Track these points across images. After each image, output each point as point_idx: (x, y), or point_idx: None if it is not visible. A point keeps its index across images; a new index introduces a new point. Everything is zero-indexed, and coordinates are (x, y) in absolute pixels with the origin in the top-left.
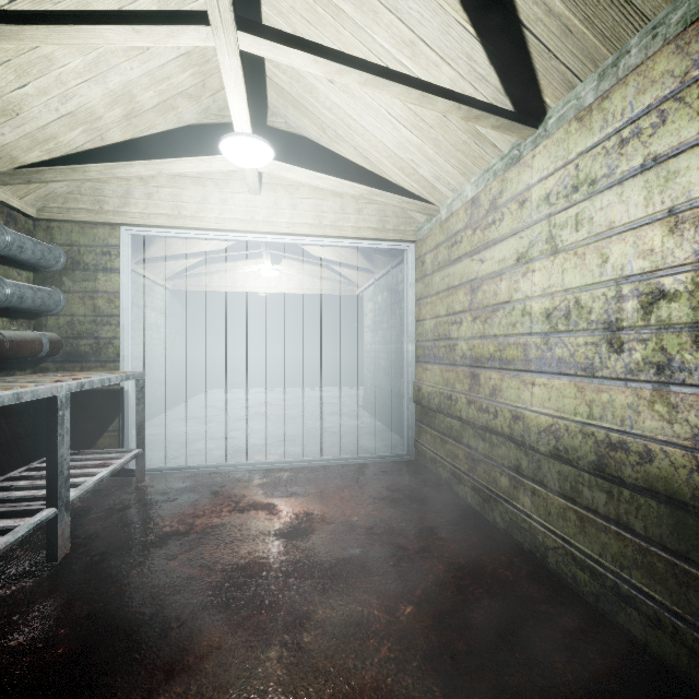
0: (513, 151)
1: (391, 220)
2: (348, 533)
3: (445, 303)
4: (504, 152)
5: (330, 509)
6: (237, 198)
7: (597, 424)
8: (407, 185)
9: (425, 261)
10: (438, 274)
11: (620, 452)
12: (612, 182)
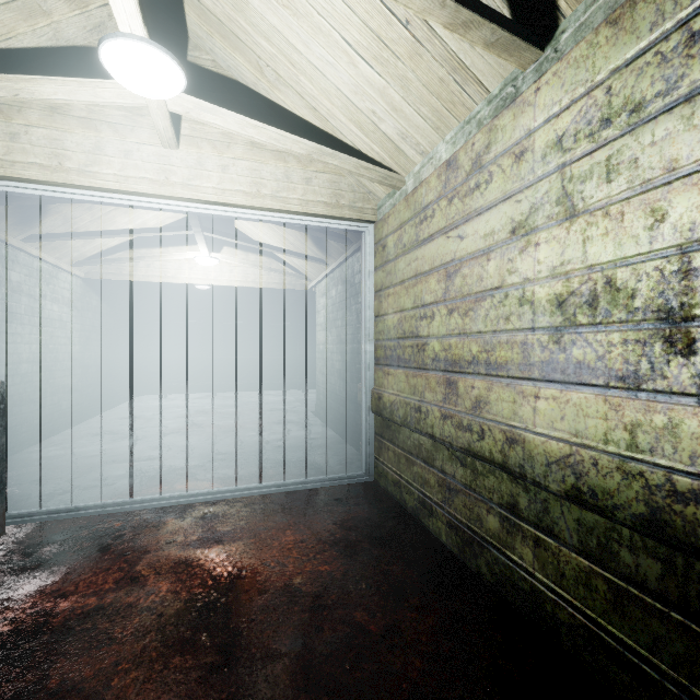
0: (506, 88)
1: (346, 194)
2: (287, 609)
3: (411, 293)
4: (492, 93)
5: (264, 566)
6: (145, 151)
7: (647, 459)
8: (366, 147)
9: (387, 244)
10: (403, 259)
11: (695, 507)
12: (672, 102)
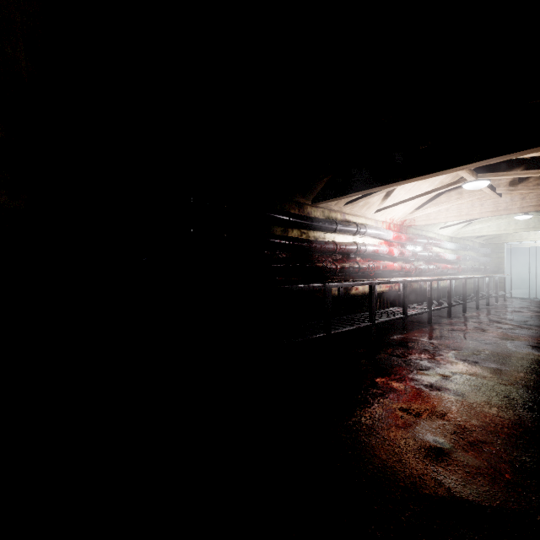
0: None
1: None
2: None
3: None
4: None
5: None
6: (539, 232)
7: None
8: None
9: None
10: None
11: None
12: None
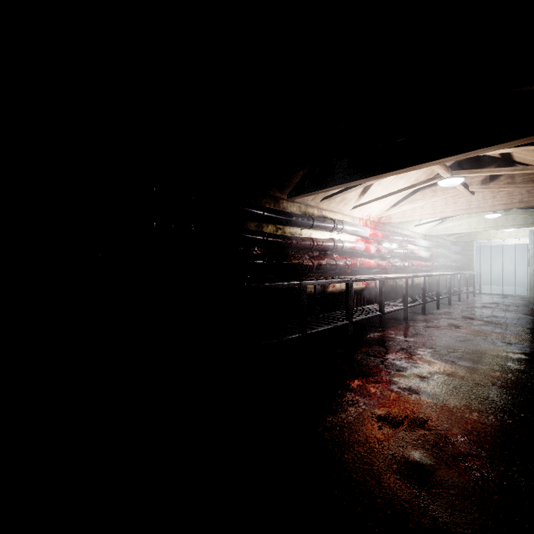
0: None
1: None
2: None
3: None
4: None
5: None
6: (505, 231)
7: None
8: None
9: None
10: None
11: None
12: None
